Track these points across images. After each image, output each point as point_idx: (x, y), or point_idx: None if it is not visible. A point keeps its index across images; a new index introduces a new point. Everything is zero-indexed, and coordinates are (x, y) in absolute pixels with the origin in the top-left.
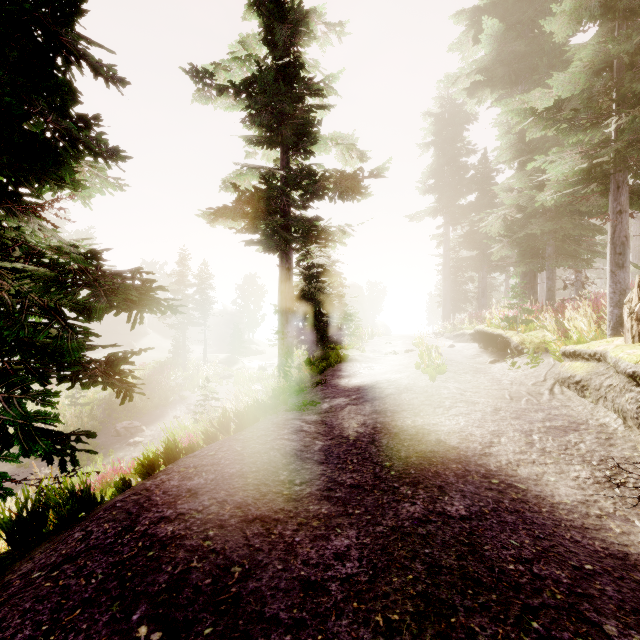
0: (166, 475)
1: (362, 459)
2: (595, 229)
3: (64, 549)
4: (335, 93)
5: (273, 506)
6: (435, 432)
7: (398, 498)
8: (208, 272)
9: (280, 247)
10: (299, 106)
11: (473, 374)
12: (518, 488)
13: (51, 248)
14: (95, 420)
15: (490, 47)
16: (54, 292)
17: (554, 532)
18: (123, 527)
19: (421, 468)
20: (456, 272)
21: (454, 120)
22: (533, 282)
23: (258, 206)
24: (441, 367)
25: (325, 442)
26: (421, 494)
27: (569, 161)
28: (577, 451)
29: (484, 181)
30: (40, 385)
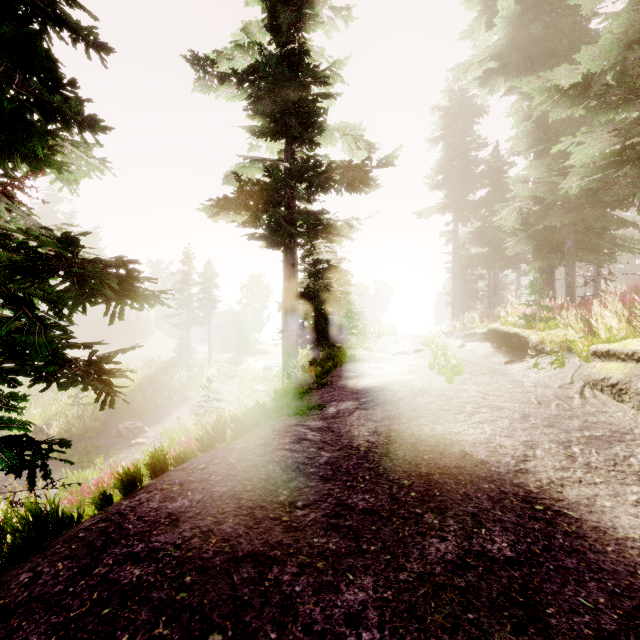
0: (146, 493)
1: (375, 475)
2: (620, 221)
3: (2, 598)
4: (342, 81)
5: (269, 538)
6: (458, 443)
7: (423, 530)
8: (213, 271)
9: (284, 242)
10: (304, 95)
11: (491, 375)
12: (569, 517)
13: (21, 232)
14: (97, 420)
15: (505, 30)
16: (18, 280)
17: (632, 584)
18: (80, 568)
19: (447, 489)
20: (466, 270)
21: (464, 113)
22: (550, 278)
23: (261, 197)
24: (458, 368)
25: (332, 453)
26: (451, 525)
27: (599, 143)
28: (629, 467)
29: (496, 175)
30: (9, 387)
